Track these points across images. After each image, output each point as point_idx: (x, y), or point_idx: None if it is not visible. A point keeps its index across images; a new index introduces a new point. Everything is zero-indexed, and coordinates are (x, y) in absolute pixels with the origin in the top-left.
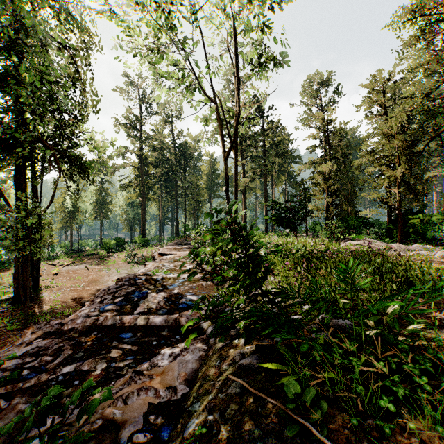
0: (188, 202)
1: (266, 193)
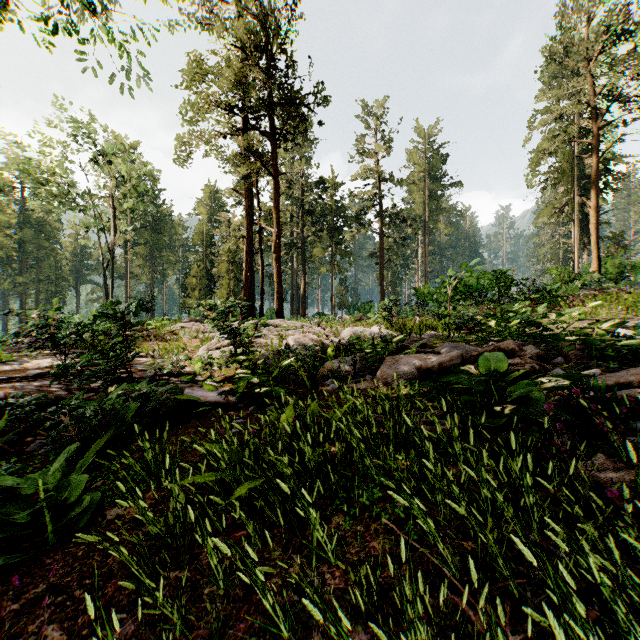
0: (44, 288)
1: (152, 285)
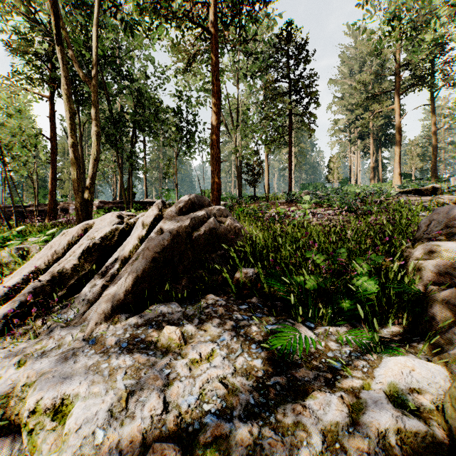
0: None
1: None
